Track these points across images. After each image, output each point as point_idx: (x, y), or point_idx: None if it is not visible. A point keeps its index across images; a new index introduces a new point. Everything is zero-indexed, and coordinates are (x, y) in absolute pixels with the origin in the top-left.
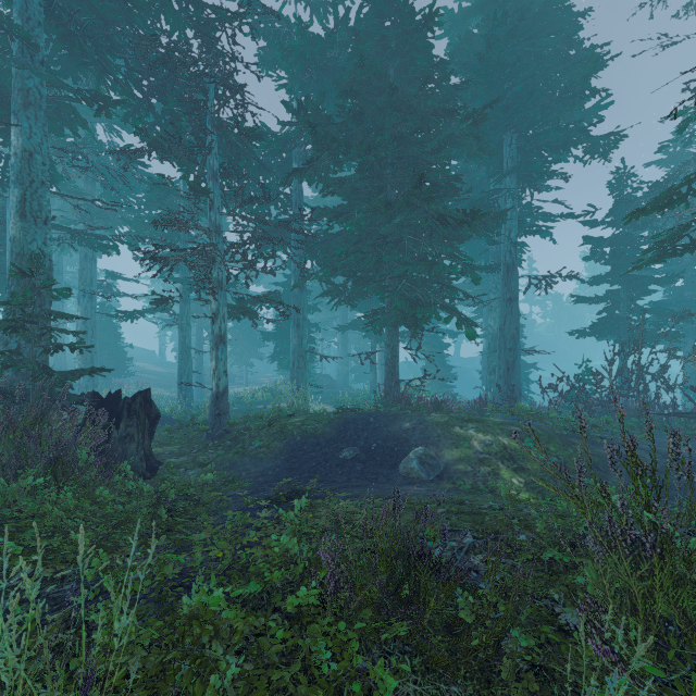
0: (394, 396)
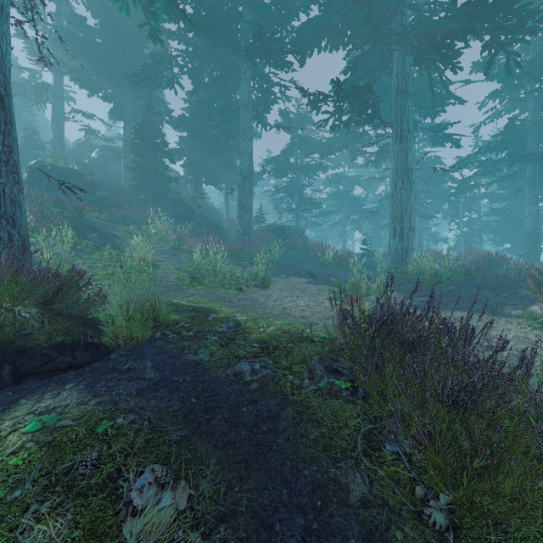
0: None
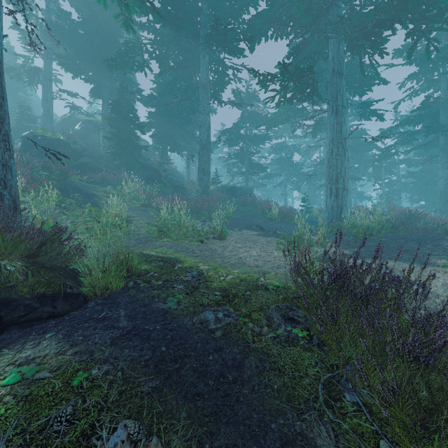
0: None
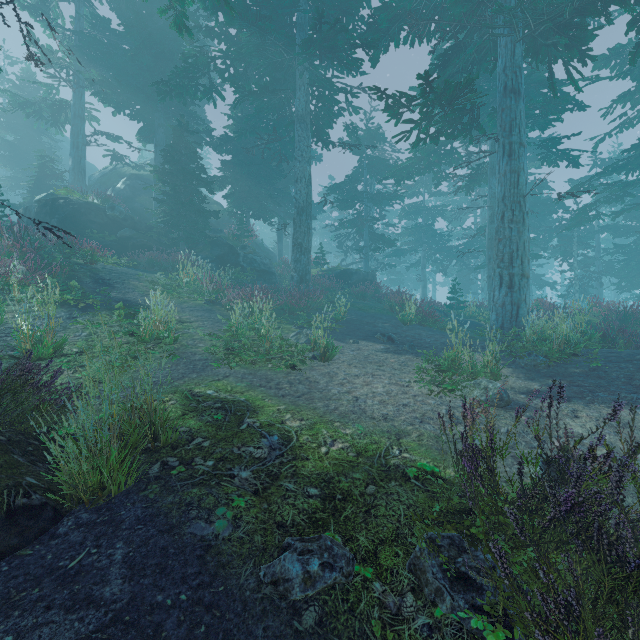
0: None
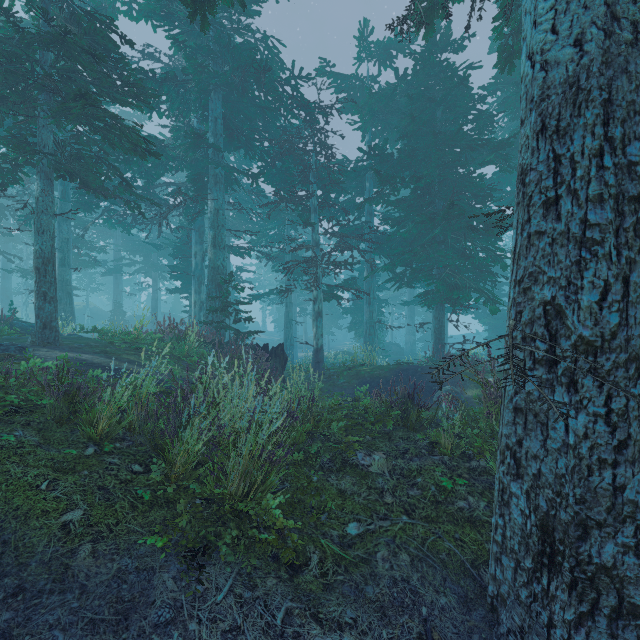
0: (440, 355)
